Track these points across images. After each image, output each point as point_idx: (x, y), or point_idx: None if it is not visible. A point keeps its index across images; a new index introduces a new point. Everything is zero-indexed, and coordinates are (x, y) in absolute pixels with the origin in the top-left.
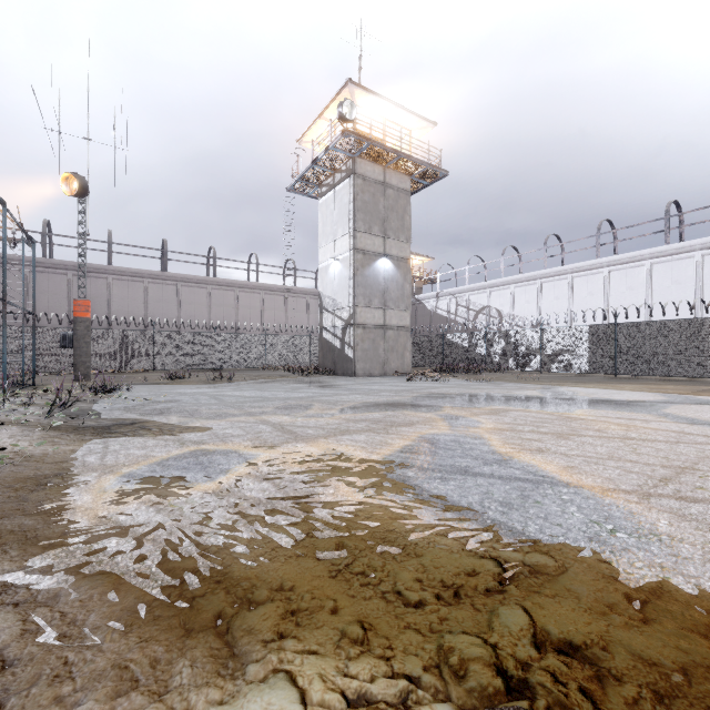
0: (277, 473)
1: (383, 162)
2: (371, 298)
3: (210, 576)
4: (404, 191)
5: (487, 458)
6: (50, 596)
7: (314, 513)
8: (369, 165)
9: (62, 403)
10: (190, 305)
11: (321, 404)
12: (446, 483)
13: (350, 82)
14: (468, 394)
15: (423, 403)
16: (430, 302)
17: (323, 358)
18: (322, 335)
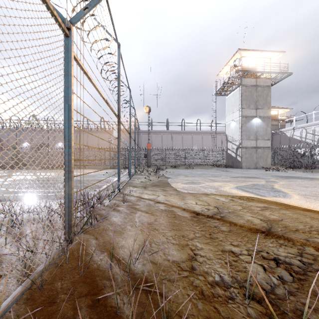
0: (211, 185)
1: (255, 77)
2: (249, 136)
3: (202, 191)
4: (267, 86)
5: (267, 188)
6: (183, 190)
7: (218, 189)
8: (248, 80)
9: (155, 172)
10: (175, 141)
11: (224, 176)
12: (250, 189)
13: (238, 50)
14: (289, 176)
15: (263, 177)
16: (289, 132)
17: (227, 161)
18: (227, 152)
